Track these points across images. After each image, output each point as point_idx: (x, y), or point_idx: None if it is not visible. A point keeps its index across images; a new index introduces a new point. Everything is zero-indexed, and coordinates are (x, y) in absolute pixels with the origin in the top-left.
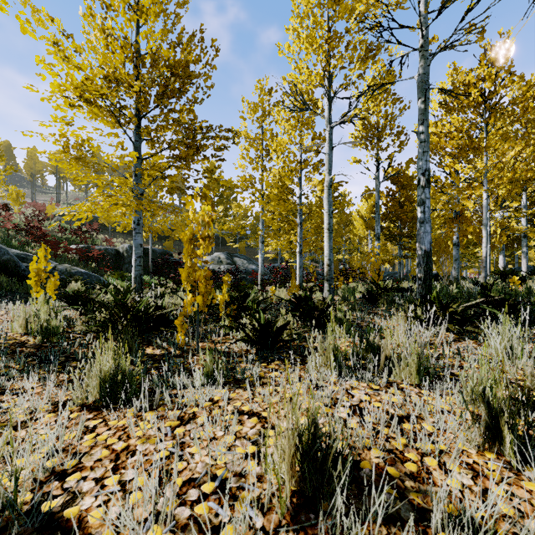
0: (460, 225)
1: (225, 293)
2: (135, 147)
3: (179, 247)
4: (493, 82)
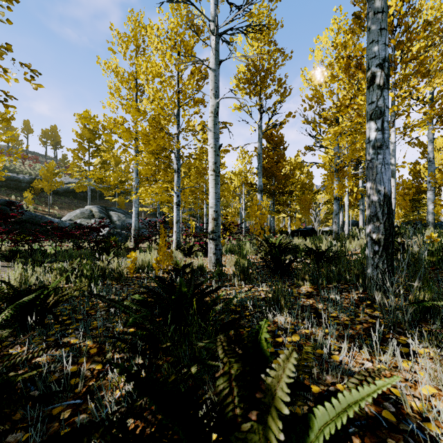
0: (340, 179)
1: None
2: None
3: (45, 200)
4: None
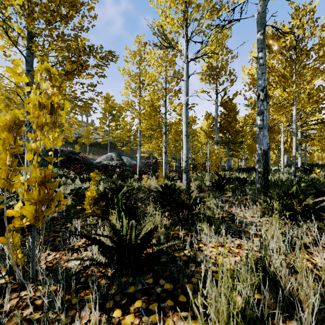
0: (270, 135)
1: (93, 190)
2: (26, 61)
3: (85, 149)
4: (304, 29)
